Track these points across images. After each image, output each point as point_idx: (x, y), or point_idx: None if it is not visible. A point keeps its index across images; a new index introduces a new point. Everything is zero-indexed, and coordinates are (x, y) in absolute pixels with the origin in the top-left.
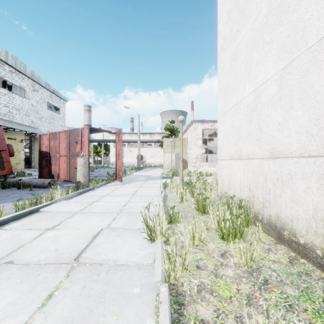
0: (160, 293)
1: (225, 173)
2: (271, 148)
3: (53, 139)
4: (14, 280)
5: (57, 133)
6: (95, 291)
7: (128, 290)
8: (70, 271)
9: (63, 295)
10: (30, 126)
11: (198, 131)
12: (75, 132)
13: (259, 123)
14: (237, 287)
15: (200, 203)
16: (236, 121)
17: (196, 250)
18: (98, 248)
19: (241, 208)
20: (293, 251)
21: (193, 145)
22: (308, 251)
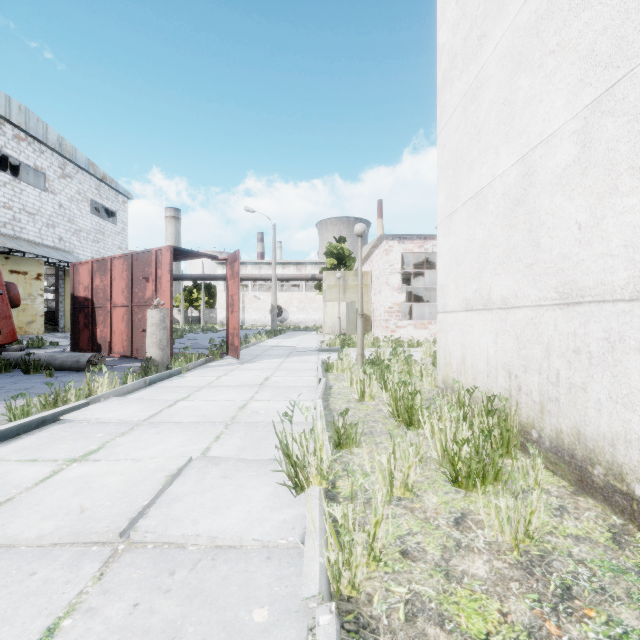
0: (317, 631)
1: (452, 340)
2: (561, 283)
3: (100, 272)
4: None
5: (108, 260)
6: (161, 617)
7: (240, 616)
8: (107, 564)
9: (82, 630)
10: (56, 248)
11: (393, 257)
12: (144, 258)
13: (532, 230)
14: (501, 606)
15: (402, 403)
16: (479, 228)
17: (398, 511)
18: (177, 507)
19: (493, 414)
20: (616, 513)
21: (382, 284)
22: None
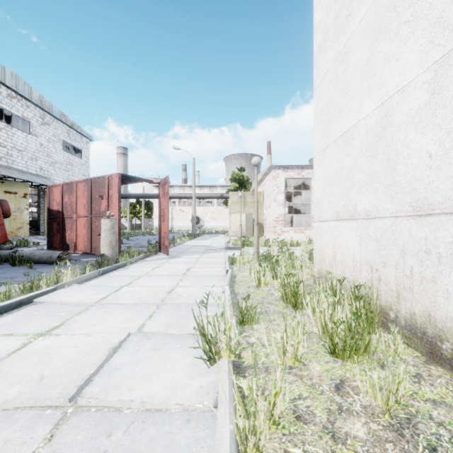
0: None
1: (325, 242)
2: (415, 199)
3: (68, 192)
4: None
5: (73, 183)
6: None
7: None
8: (57, 426)
9: None
10: (38, 175)
11: (279, 181)
12: (100, 182)
13: (390, 159)
14: None
15: (289, 289)
16: (346, 159)
17: (290, 378)
18: (116, 375)
19: (360, 299)
20: None
21: (271, 201)
22: None
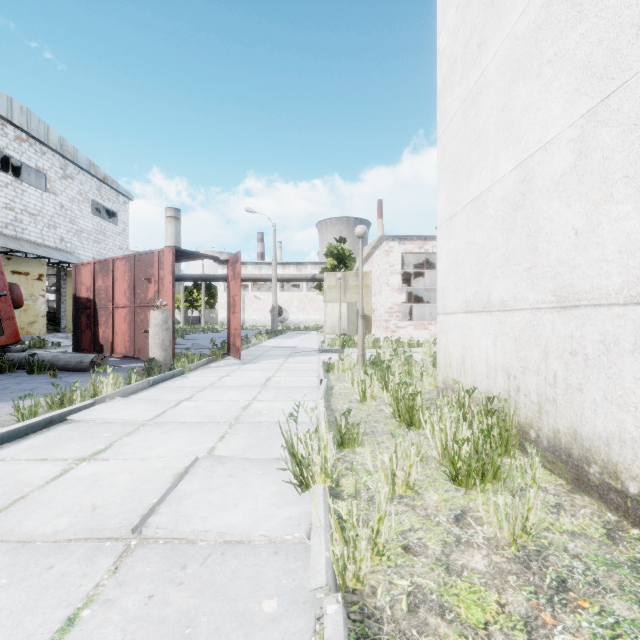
0: (325, 620)
1: (452, 341)
2: (559, 287)
3: (102, 273)
4: None
5: (110, 261)
6: (175, 608)
7: (250, 607)
8: (121, 558)
9: (101, 620)
10: (58, 249)
11: (394, 257)
12: (146, 260)
13: (530, 235)
14: (499, 598)
15: (403, 403)
16: (478, 232)
17: (400, 508)
18: (186, 504)
19: (492, 414)
20: (611, 510)
21: (383, 285)
22: None
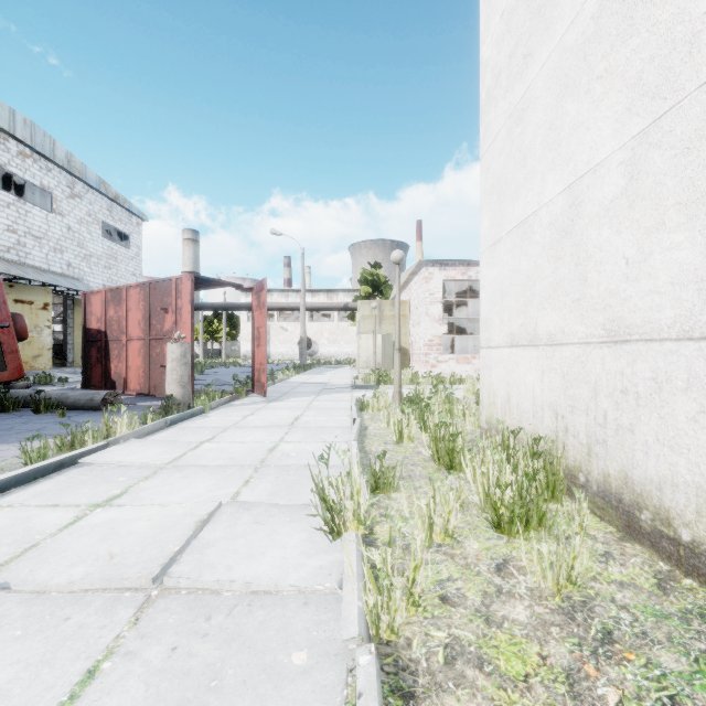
0: (358, 671)
1: (497, 377)
2: (609, 320)
3: (114, 302)
4: (9, 631)
5: (123, 289)
6: (200, 660)
7: (279, 659)
8: (141, 609)
9: (123, 672)
10: (65, 275)
11: (434, 285)
12: (163, 288)
13: (579, 264)
14: (541, 650)
15: (443, 445)
16: (524, 259)
17: (438, 557)
18: (209, 553)
19: (538, 457)
20: (663, 559)
21: (422, 315)
22: (701, 561)
